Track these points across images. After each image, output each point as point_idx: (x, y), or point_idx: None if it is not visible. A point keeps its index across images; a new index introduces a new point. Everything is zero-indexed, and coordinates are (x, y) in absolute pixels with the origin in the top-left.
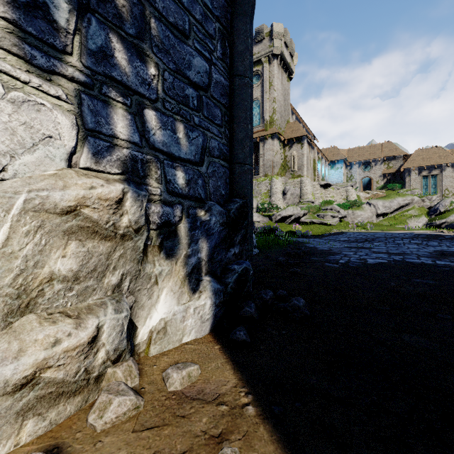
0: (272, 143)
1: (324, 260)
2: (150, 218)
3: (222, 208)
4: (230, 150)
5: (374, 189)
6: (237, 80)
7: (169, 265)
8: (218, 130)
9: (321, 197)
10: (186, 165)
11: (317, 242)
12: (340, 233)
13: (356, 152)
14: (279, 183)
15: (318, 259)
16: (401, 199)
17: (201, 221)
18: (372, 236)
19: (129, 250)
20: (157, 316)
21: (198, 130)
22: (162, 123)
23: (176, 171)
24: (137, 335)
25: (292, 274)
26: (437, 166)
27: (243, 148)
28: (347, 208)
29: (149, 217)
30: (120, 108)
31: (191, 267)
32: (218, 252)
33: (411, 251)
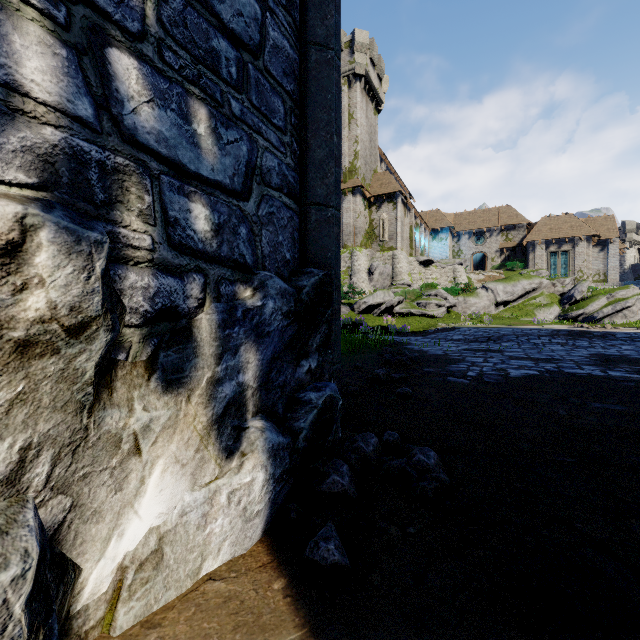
0: (354, 201)
1: (444, 372)
2: (125, 301)
3: (286, 284)
4: (300, 180)
5: (489, 268)
6: (314, 52)
7: (169, 406)
8: (279, 137)
9: (421, 279)
10: (214, 194)
11: (422, 342)
12: (450, 328)
13: (465, 217)
14: (363, 257)
15: (435, 371)
16: (527, 282)
17: (244, 309)
18: (497, 333)
19: (47, 380)
20: (138, 526)
21: (240, 128)
22: (155, 92)
23: (190, 202)
24: (79, 589)
25: (401, 399)
26: (568, 239)
27: (324, 177)
28: (456, 294)
29: (121, 298)
30: (35, 23)
31: (223, 403)
32: (278, 370)
33: (561, 355)
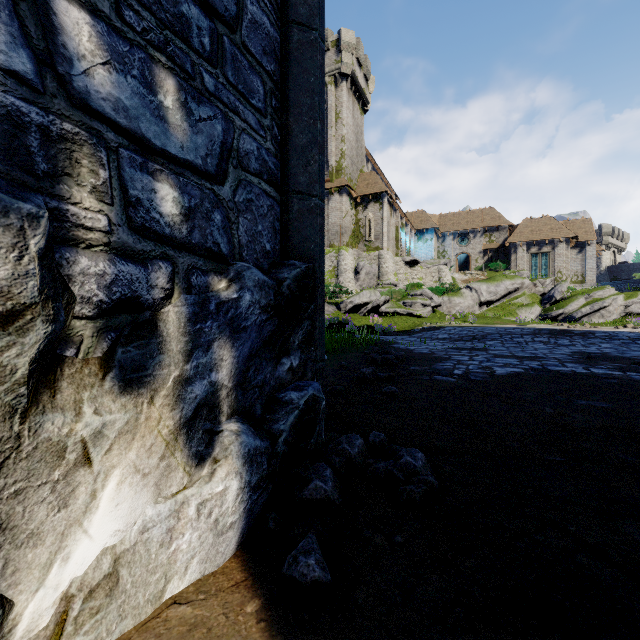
0: (340, 200)
1: (431, 371)
2: (74, 289)
3: (266, 276)
4: (281, 167)
5: (473, 269)
6: (296, 32)
7: (127, 409)
8: (258, 120)
9: (406, 279)
10: (184, 174)
11: (407, 341)
12: (435, 327)
13: (450, 219)
14: (349, 257)
15: (421, 370)
16: (510, 283)
17: (218, 301)
18: (481, 332)
19: None
20: (88, 547)
21: (214, 105)
22: (112, 54)
23: (155, 181)
24: (10, 627)
25: (387, 398)
26: (548, 241)
27: (307, 165)
28: (441, 294)
29: (69, 285)
30: None
31: (192, 404)
32: (256, 368)
33: (544, 353)
